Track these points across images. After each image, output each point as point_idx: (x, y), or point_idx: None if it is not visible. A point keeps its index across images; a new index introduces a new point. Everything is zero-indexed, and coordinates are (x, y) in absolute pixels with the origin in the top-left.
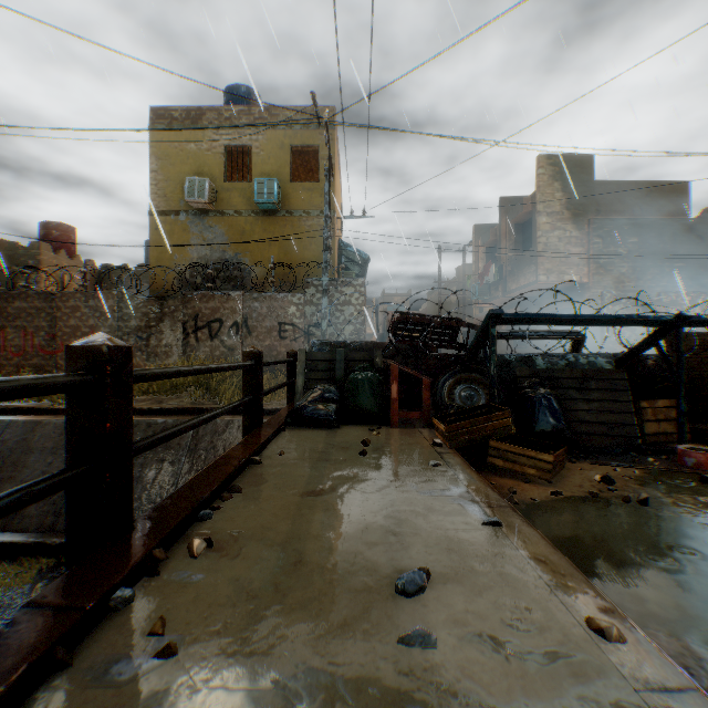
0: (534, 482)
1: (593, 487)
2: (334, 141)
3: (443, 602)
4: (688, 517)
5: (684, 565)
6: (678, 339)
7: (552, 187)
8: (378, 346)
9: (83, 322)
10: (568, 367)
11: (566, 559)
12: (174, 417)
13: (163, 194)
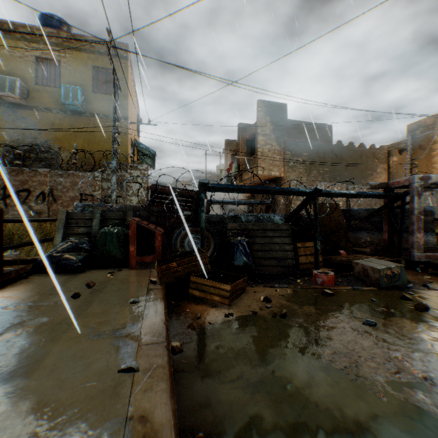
0: (219, 306)
1: (258, 306)
2: (127, 68)
3: None
4: (310, 324)
5: (295, 375)
6: (316, 204)
7: (265, 119)
8: (136, 209)
9: None
10: (258, 223)
11: (173, 409)
12: None
13: None
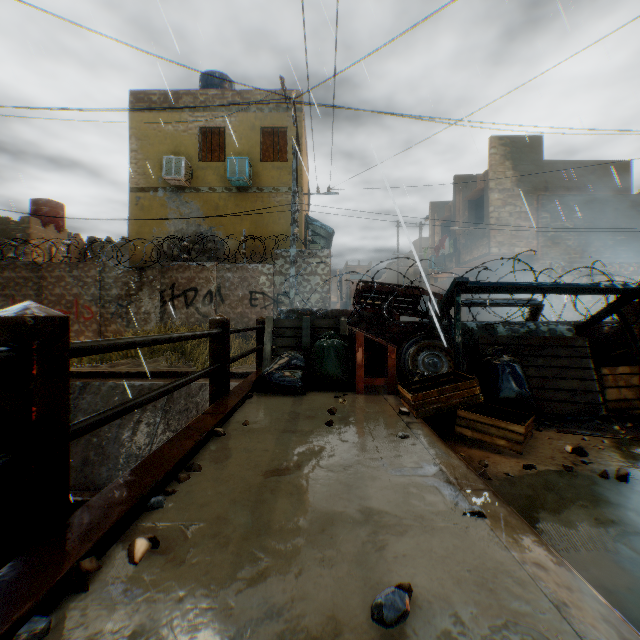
0: (504, 454)
1: (565, 459)
2: (301, 122)
3: (431, 635)
4: None
5: None
6: None
7: (503, 166)
8: (343, 314)
9: (67, 291)
10: (528, 335)
11: (568, 564)
12: (150, 380)
13: (142, 172)
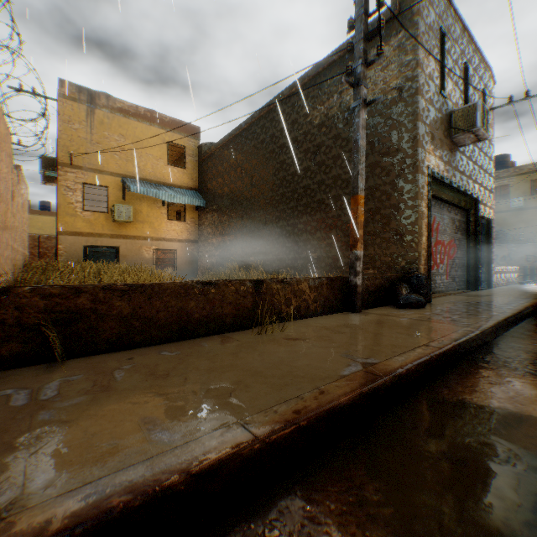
0: None
1: None
2: None
3: None
4: None
5: None
6: None
7: None
8: None
9: None
10: None
11: None
12: None
13: None
